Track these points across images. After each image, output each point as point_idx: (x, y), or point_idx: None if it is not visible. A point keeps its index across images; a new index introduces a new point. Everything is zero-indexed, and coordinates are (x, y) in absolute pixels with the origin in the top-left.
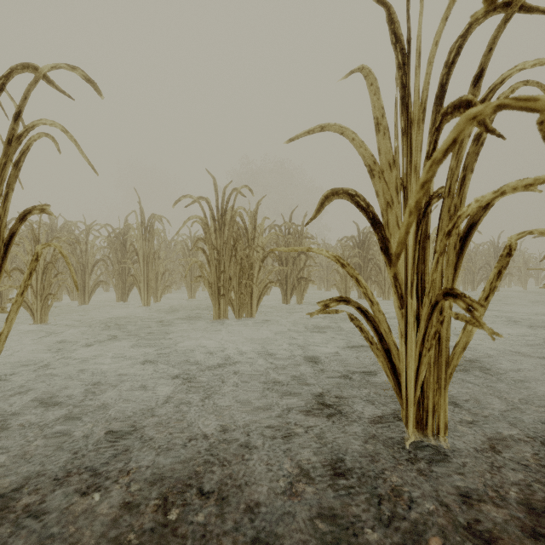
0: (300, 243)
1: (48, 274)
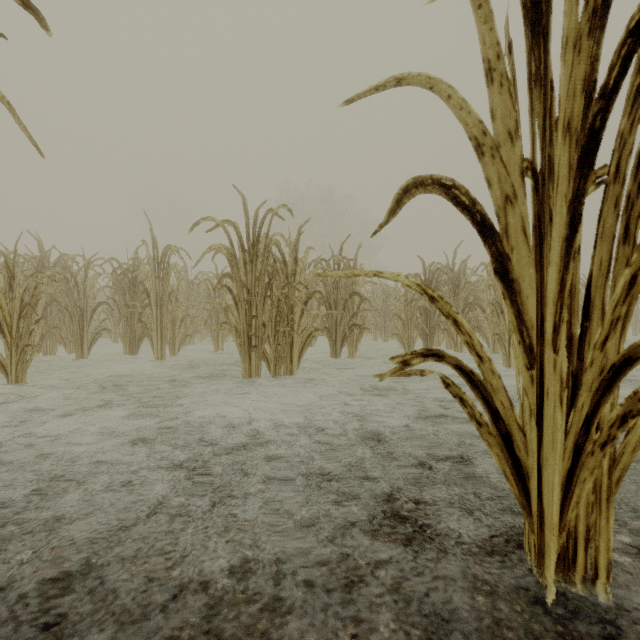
0: (352, 282)
1: (27, 320)
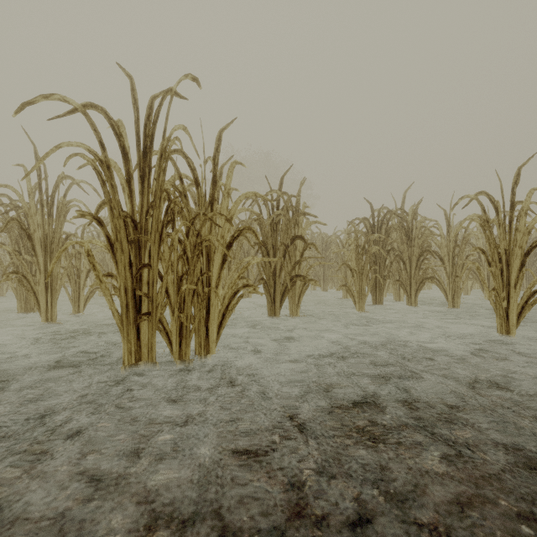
0: (294, 224)
1: None
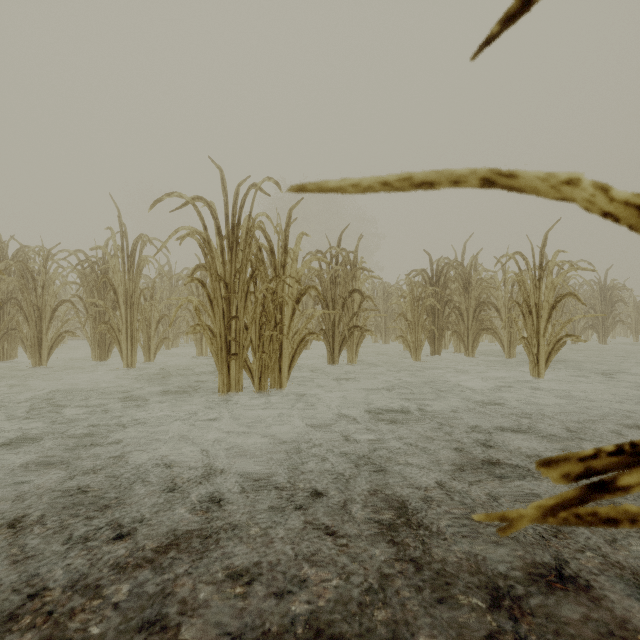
0: (352, 278)
1: None
